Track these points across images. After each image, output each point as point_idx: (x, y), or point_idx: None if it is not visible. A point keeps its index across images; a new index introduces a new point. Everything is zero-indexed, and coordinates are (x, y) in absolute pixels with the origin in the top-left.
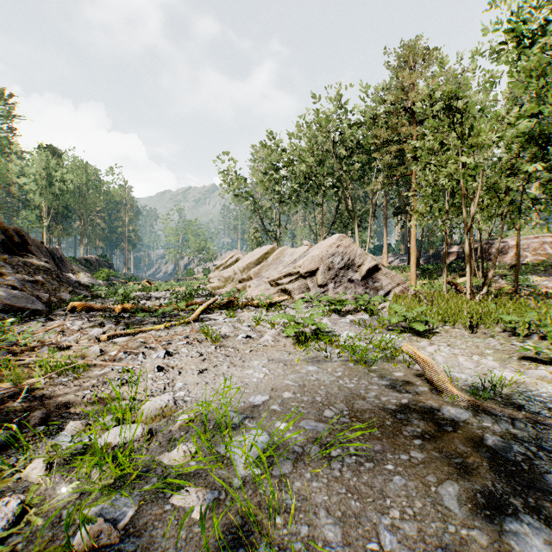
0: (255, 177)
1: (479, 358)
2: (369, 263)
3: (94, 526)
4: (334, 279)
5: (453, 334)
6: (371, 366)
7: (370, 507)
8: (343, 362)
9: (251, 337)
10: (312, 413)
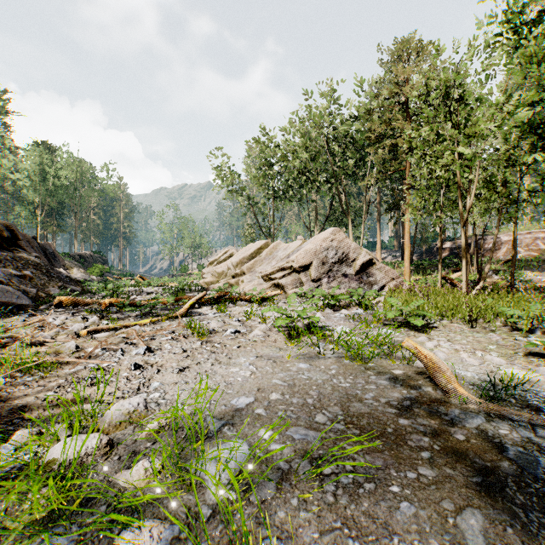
0: (249, 173)
1: (482, 354)
2: (363, 257)
3: None
4: (327, 274)
5: (452, 328)
6: (367, 364)
7: None
8: (337, 359)
9: (240, 332)
10: (302, 418)
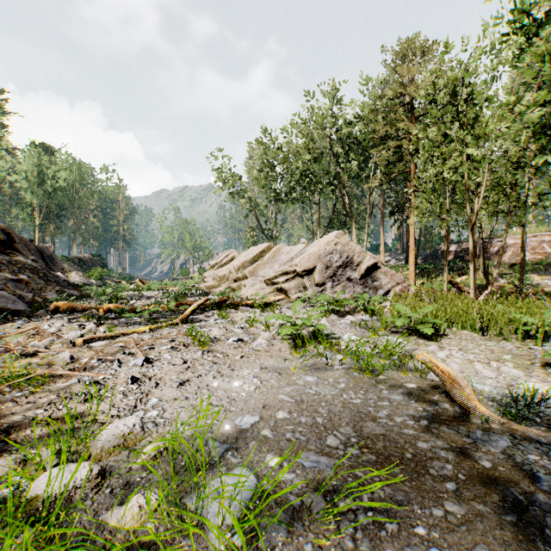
0: (251, 175)
1: (498, 365)
2: (368, 261)
3: None
4: (332, 278)
5: (462, 336)
6: (378, 376)
7: None
8: (346, 371)
9: (243, 341)
10: (312, 441)
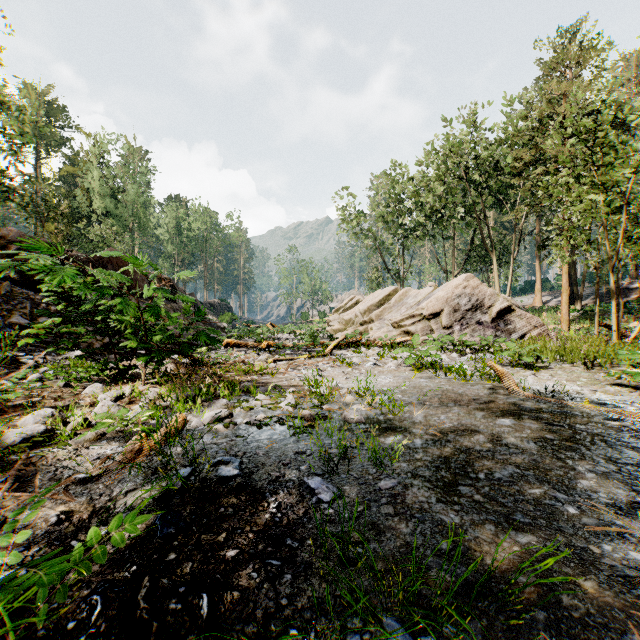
0: (375, 211)
1: (567, 382)
2: (500, 304)
3: (327, 406)
4: (460, 321)
5: (565, 369)
6: (469, 381)
7: (439, 413)
8: (449, 379)
9: (377, 365)
10: (419, 394)
